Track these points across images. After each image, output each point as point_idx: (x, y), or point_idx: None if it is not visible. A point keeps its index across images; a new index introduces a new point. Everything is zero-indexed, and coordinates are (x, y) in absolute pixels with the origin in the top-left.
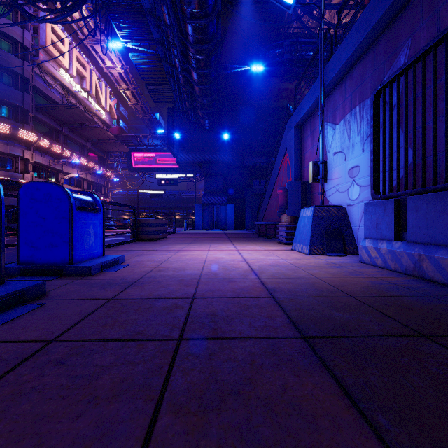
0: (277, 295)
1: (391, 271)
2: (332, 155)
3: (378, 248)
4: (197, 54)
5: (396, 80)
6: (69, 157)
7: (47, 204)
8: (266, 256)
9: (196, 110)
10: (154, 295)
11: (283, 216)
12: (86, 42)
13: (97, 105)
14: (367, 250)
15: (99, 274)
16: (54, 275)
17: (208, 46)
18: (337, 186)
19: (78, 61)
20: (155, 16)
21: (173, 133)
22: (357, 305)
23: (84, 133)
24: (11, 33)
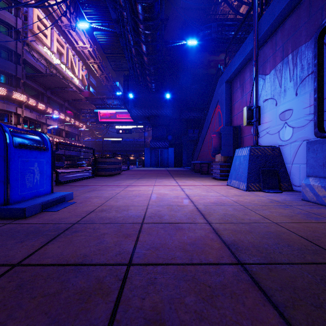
0: (245, 259)
1: None
2: (262, 102)
3: None
4: (145, 30)
5: None
6: (51, 113)
7: None
8: (207, 192)
9: (145, 76)
10: (78, 256)
11: (216, 156)
12: (64, 27)
13: (72, 75)
14: (313, 188)
15: (37, 215)
16: None
17: (154, 22)
18: (267, 129)
19: (57, 42)
20: None
21: (128, 94)
22: None
23: (62, 95)
24: (7, 20)
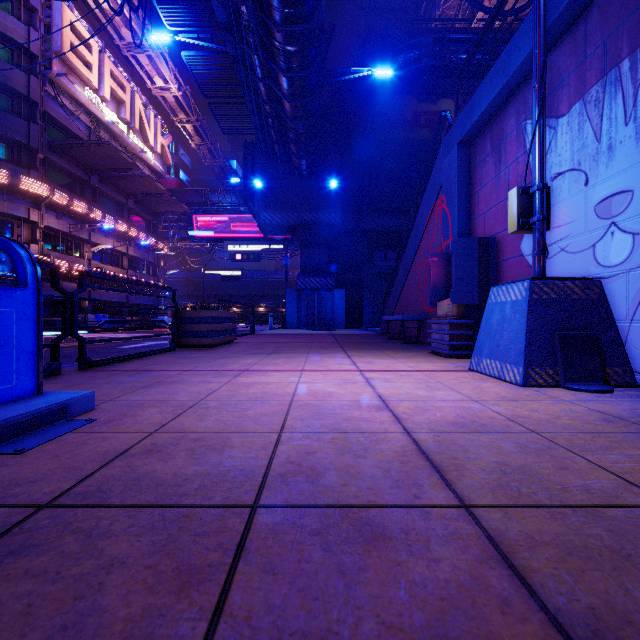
0: None
1: None
2: (549, 180)
3: None
4: (286, 44)
5: None
6: (100, 220)
7: None
8: (428, 390)
9: (287, 143)
10: None
11: (440, 304)
12: (125, 49)
13: (143, 144)
14: None
15: None
16: None
17: (304, 27)
18: (561, 241)
19: (112, 78)
20: None
21: (252, 181)
22: None
23: (122, 185)
24: (10, 32)
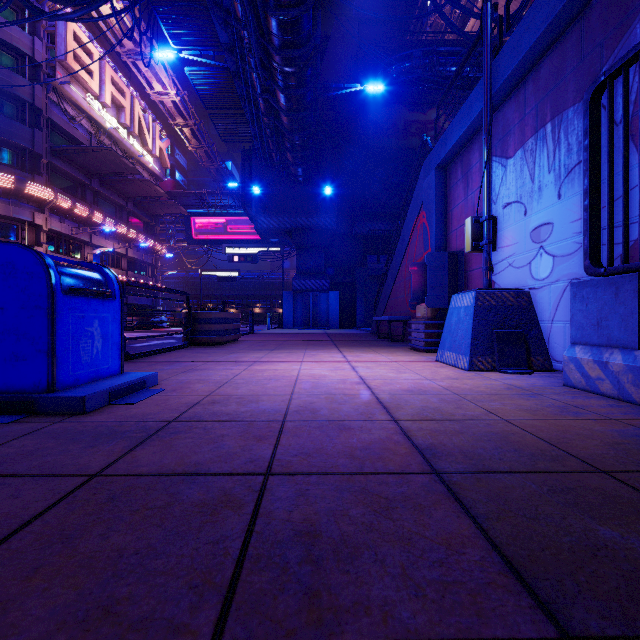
0: (443, 467)
1: (636, 406)
2: (501, 208)
3: (603, 363)
4: (284, 66)
5: (639, 60)
6: (101, 222)
7: (7, 283)
8: (397, 373)
9: (284, 153)
10: (187, 464)
11: (418, 307)
12: (125, 56)
13: (142, 148)
14: (580, 364)
15: (103, 409)
16: (17, 412)
17: (301, 52)
18: (509, 258)
19: (113, 85)
20: (222, 7)
21: (250, 187)
22: (634, 500)
23: (122, 188)
24: (15, 42)
